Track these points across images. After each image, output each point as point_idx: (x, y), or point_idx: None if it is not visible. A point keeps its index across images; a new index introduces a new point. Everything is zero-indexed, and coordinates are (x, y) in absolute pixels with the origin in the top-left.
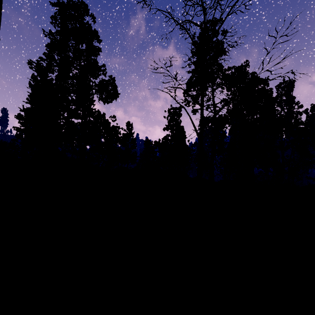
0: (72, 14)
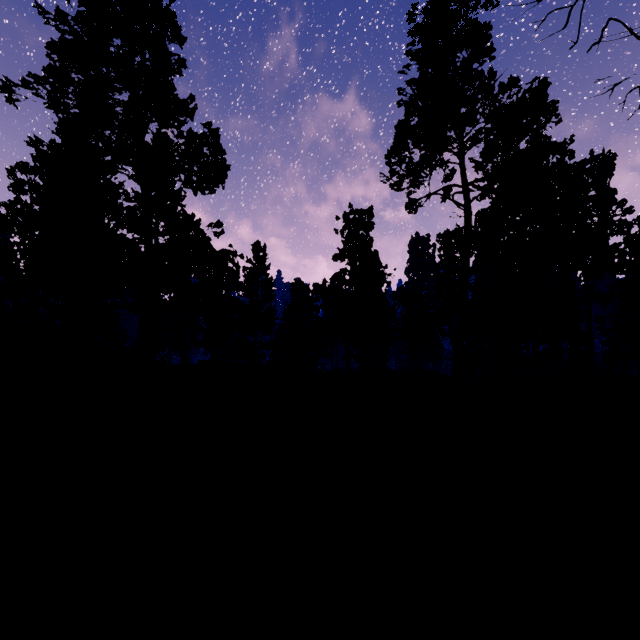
0: None
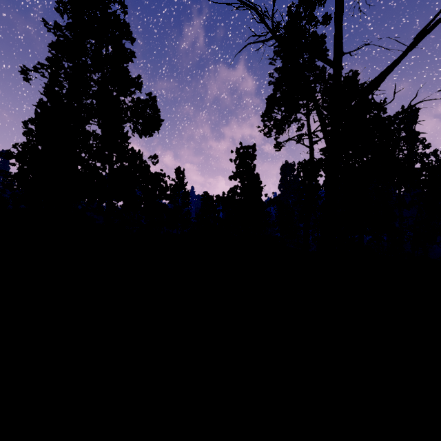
0: None
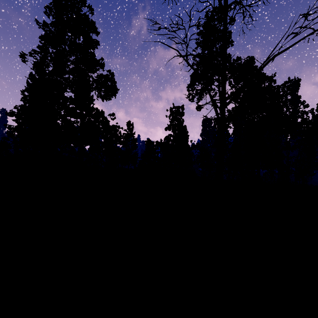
0: (68, 3)
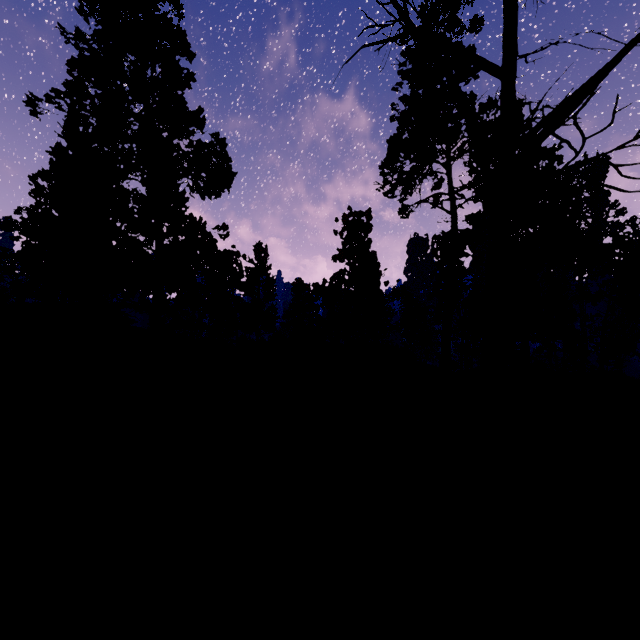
0: None
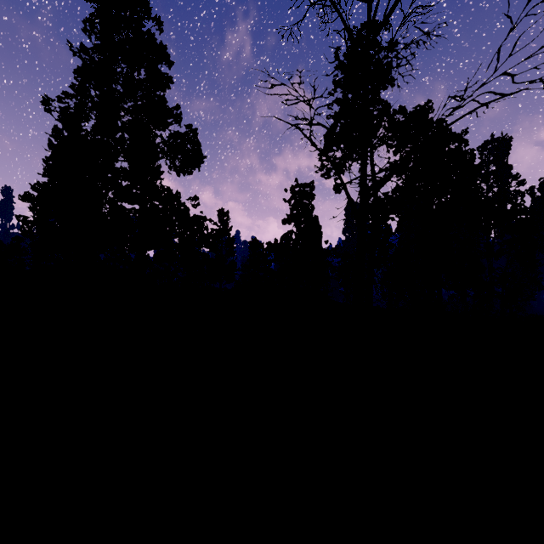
0: (121, 15)
